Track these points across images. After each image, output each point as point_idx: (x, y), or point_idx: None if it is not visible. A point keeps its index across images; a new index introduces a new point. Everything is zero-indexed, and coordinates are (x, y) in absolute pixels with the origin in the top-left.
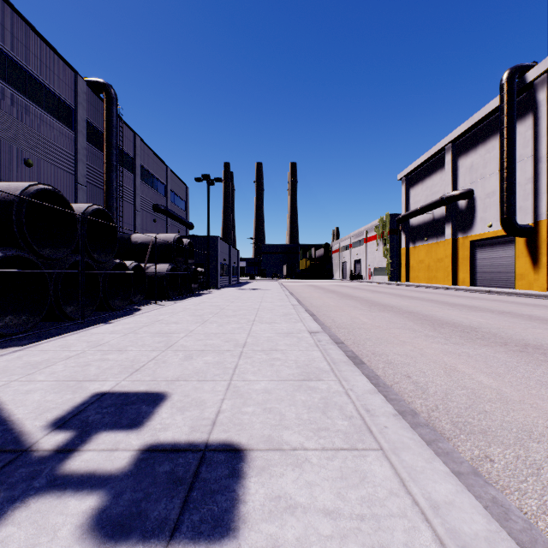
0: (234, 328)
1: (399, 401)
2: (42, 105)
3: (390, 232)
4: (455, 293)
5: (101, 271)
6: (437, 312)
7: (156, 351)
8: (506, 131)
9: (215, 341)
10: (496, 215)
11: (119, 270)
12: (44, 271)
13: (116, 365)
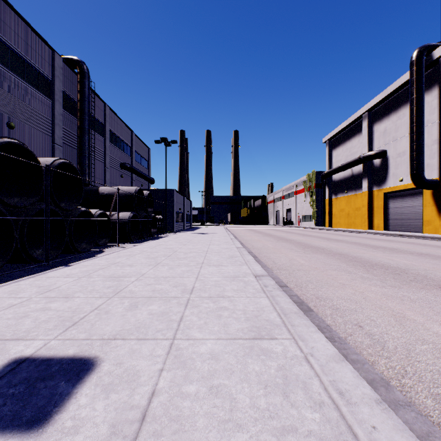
0: (183, 271)
1: (362, 363)
2: (23, 77)
3: (316, 186)
4: (372, 236)
5: (67, 217)
6: (364, 253)
7: (102, 298)
8: (416, 100)
9: (163, 286)
10: (406, 171)
11: (85, 217)
12: (7, 217)
13: (55, 316)
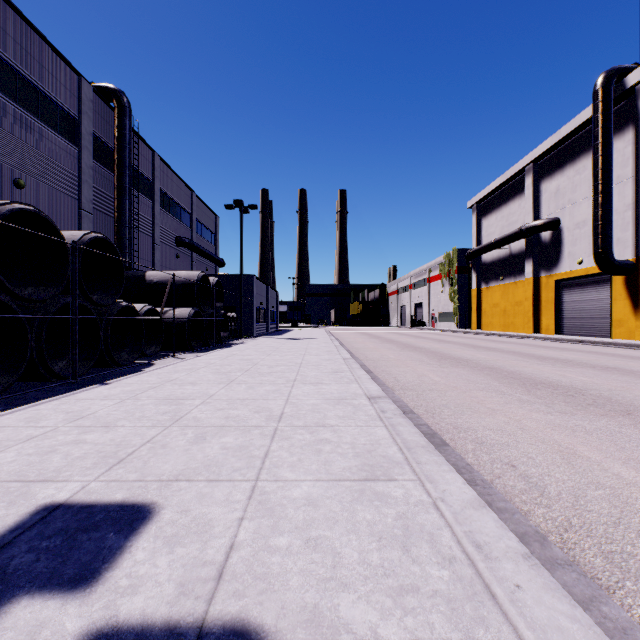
0: (268, 391)
1: (512, 513)
2: (37, 114)
3: (458, 270)
4: (539, 343)
5: (102, 316)
6: (525, 367)
7: (156, 428)
8: (601, 147)
9: (241, 411)
10: (587, 249)
11: (127, 315)
12: (19, 315)
13: (93, 451)
